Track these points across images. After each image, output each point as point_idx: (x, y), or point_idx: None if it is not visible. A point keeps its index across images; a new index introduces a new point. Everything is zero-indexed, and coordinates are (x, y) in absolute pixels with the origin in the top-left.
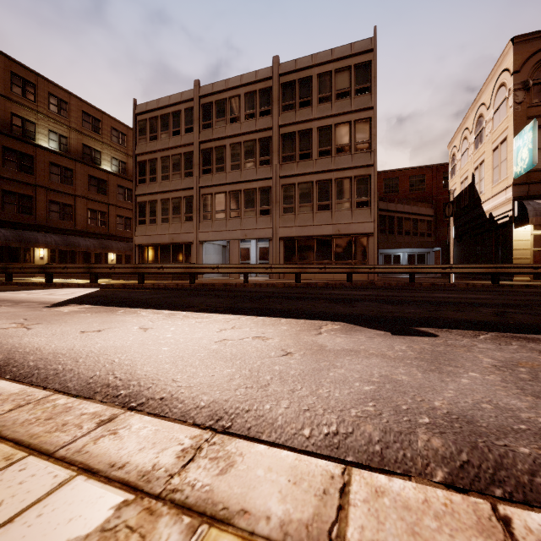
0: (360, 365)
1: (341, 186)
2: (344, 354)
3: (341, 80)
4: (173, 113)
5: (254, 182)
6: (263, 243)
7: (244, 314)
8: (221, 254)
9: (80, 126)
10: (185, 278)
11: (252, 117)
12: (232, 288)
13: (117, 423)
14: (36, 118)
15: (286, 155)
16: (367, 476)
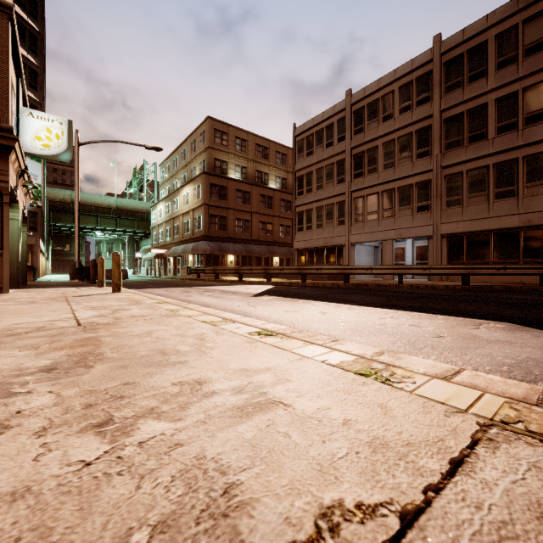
0: (510, 350)
1: (532, 164)
2: (497, 343)
3: (532, 31)
4: (327, 127)
5: (409, 178)
6: (420, 241)
7: (401, 310)
8: (373, 255)
9: (254, 156)
10: (338, 278)
11: (407, 109)
12: (385, 289)
13: (340, 342)
14: (228, 158)
15: (450, 142)
16: (474, 372)
